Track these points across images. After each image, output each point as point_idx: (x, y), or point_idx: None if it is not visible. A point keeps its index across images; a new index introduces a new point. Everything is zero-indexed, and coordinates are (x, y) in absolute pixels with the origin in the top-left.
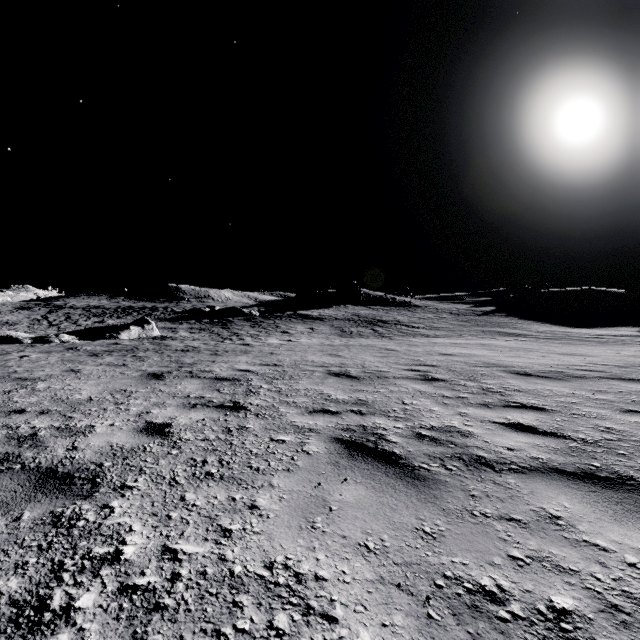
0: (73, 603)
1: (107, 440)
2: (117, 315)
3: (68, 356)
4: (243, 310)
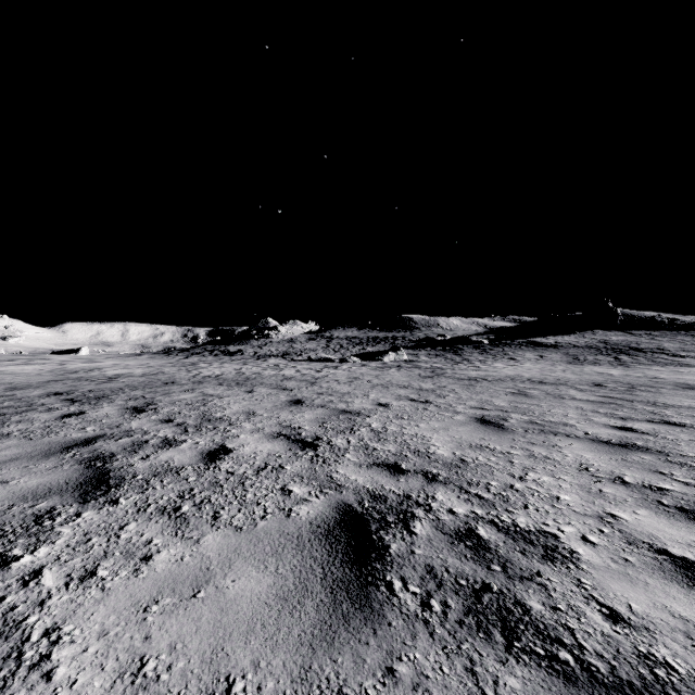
0: (445, 397)
1: (429, 387)
2: (371, 344)
3: (370, 368)
4: (472, 338)
